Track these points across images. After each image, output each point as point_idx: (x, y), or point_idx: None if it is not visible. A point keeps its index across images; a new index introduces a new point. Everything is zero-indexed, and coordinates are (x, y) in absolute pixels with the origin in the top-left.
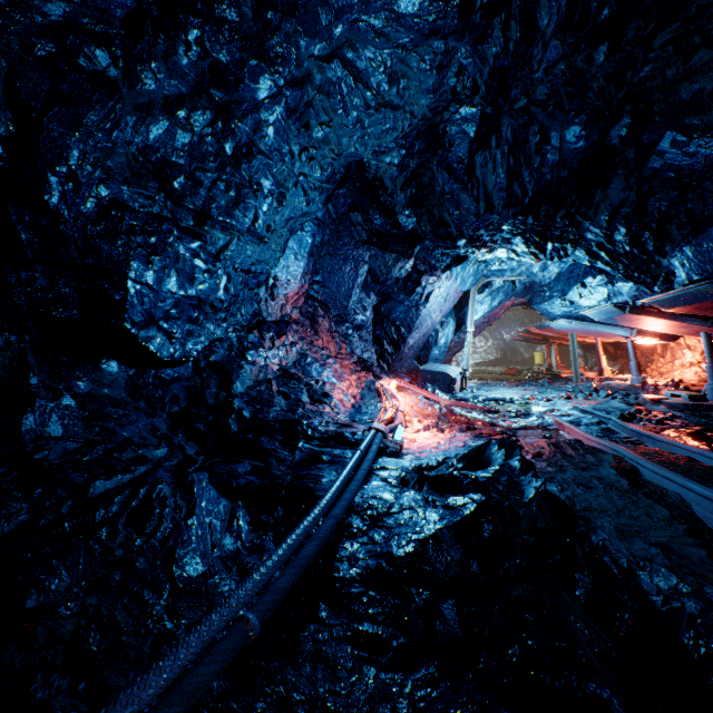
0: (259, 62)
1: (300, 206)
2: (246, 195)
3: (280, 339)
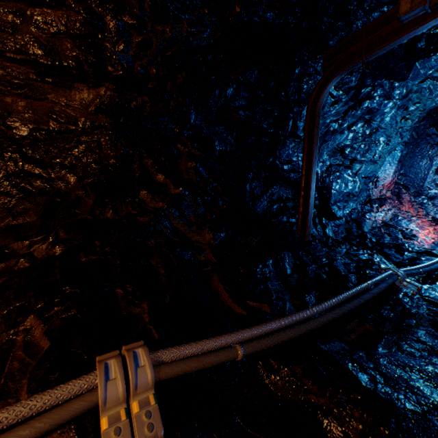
0: (388, 101)
1: (396, 141)
2: (372, 147)
3: (381, 207)
